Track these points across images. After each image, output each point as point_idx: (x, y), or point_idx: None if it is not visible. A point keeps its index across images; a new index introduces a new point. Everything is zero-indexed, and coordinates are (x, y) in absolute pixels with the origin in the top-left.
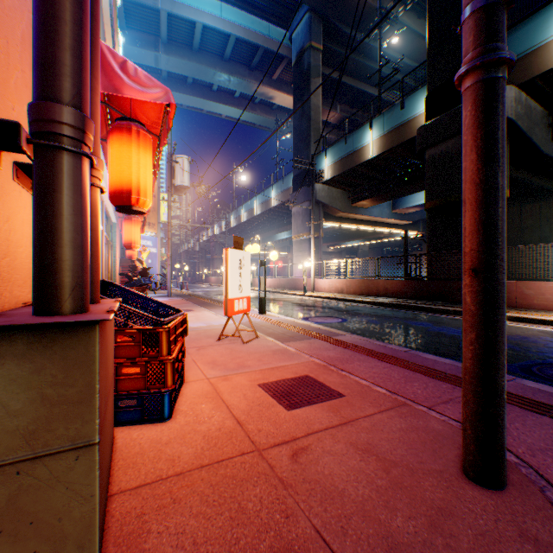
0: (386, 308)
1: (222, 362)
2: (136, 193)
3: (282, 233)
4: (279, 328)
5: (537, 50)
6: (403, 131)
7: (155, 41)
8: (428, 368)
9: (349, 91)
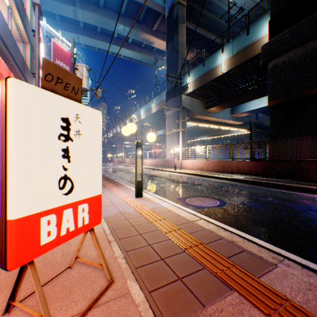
0: (246, 184)
1: None
2: None
3: (159, 131)
4: (156, 235)
5: None
6: (249, 51)
7: None
8: None
9: (202, 39)
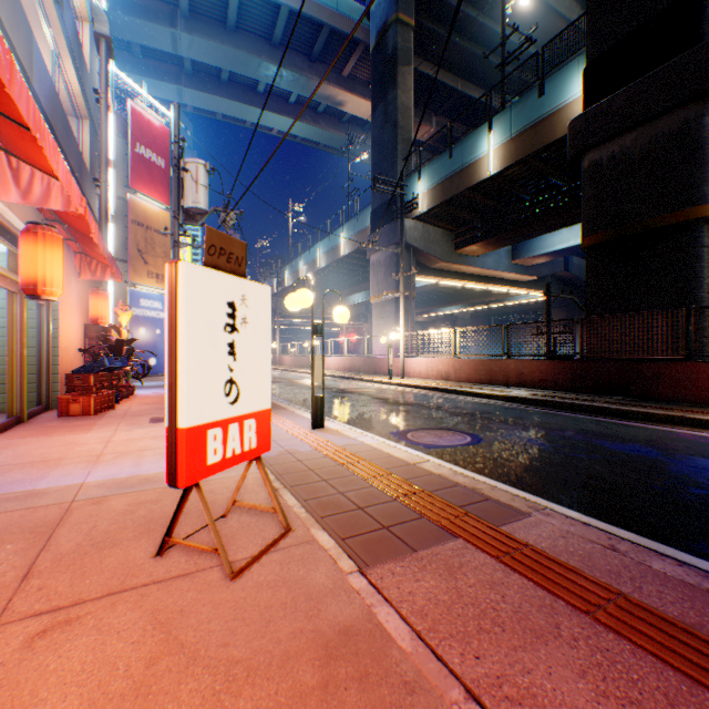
0: (532, 407)
1: None
2: None
3: (355, 296)
4: (350, 482)
5: None
6: (544, 130)
7: (171, 12)
8: None
9: (449, 96)
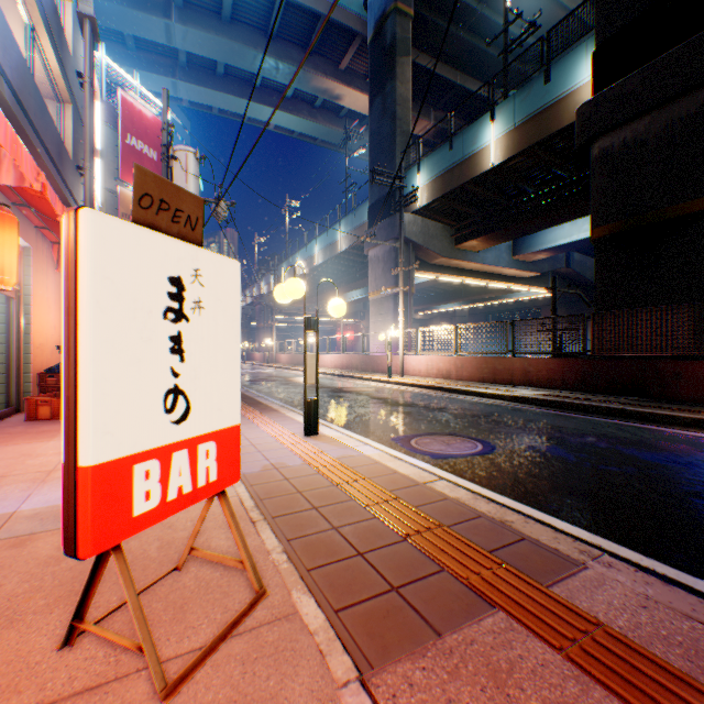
0: (542, 408)
1: None
2: None
3: (353, 293)
4: (347, 511)
5: None
6: (549, 118)
7: (164, 2)
8: None
9: (448, 90)
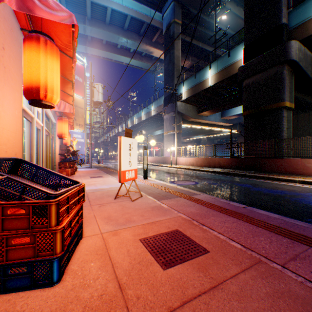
0: (221, 174)
1: (115, 217)
2: (43, 89)
3: (157, 131)
4: (156, 189)
5: (311, 19)
6: (229, 70)
7: (83, 18)
8: (265, 222)
9: (196, 49)
